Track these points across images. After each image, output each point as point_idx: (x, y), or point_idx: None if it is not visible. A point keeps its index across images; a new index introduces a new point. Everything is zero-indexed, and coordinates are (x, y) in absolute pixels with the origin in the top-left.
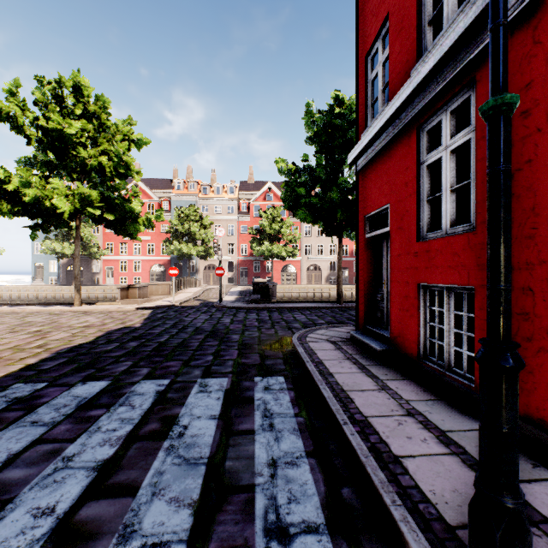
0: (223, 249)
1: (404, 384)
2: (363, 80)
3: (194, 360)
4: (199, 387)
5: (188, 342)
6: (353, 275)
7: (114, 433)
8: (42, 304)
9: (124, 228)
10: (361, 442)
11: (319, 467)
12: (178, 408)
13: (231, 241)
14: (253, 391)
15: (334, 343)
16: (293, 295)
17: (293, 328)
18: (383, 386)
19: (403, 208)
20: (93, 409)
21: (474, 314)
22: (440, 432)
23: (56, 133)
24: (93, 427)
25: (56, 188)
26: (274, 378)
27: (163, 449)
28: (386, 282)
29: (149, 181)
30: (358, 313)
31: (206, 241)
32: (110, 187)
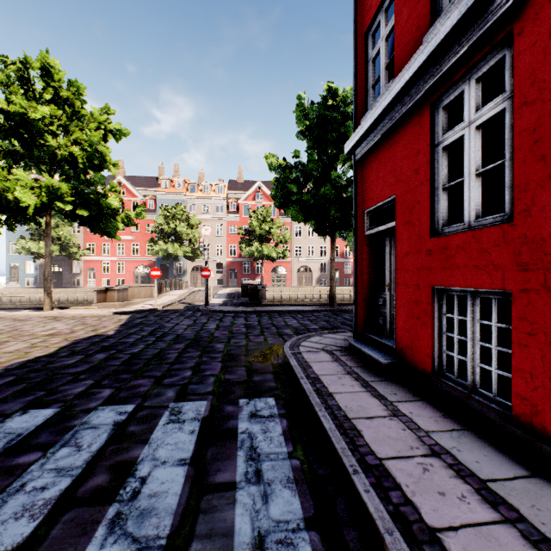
0: (212, 250)
1: (418, 408)
2: (362, 60)
3: (169, 377)
4: (170, 415)
5: (165, 354)
6: (344, 276)
7: (41, 494)
8: (8, 308)
9: (101, 225)
10: (381, 505)
11: (325, 549)
12: (138, 449)
13: (220, 241)
14: (237, 420)
15: (330, 353)
16: (283, 297)
17: (284, 334)
18: (394, 411)
19: (413, 199)
20: (24, 453)
21: (512, 326)
22: (480, 483)
23: (20, 117)
24: (15, 484)
25: (20, 180)
26: (263, 399)
27: (105, 521)
28: (389, 285)
29: (134, 178)
30: (357, 319)
31: (194, 242)
32: (84, 180)
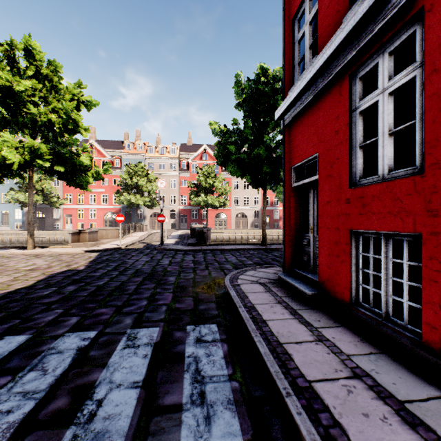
0: (167, 200)
1: (340, 333)
2: (290, 41)
3: (128, 306)
4: (127, 340)
5: (126, 286)
6: (273, 221)
7: (6, 418)
8: None
9: (75, 179)
10: (312, 427)
11: None
12: (97, 372)
13: (173, 193)
14: (184, 345)
15: (263, 285)
16: (224, 238)
17: (225, 269)
18: (319, 336)
19: (333, 156)
20: None
21: (423, 264)
22: (398, 404)
23: (6, 89)
24: None
25: (7, 141)
26: (207, 326)
27: None
28: (313, 228)
29: (103, 142)
30: (285, 257)
31: (152, 193)
32: (60, 142)
